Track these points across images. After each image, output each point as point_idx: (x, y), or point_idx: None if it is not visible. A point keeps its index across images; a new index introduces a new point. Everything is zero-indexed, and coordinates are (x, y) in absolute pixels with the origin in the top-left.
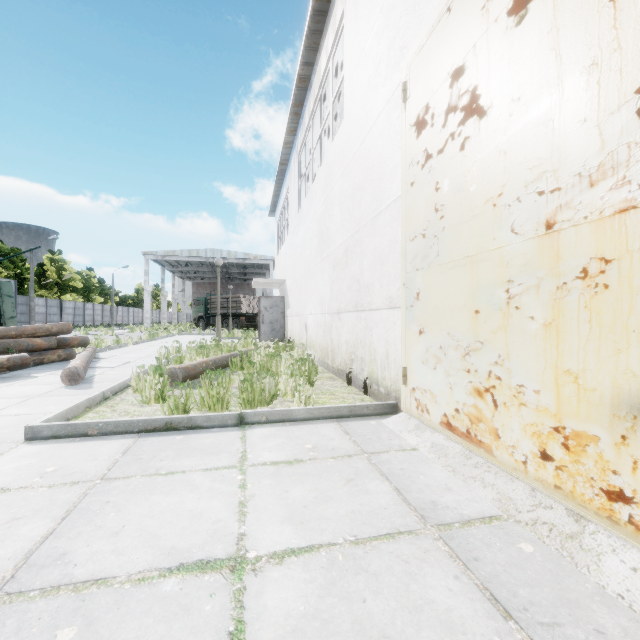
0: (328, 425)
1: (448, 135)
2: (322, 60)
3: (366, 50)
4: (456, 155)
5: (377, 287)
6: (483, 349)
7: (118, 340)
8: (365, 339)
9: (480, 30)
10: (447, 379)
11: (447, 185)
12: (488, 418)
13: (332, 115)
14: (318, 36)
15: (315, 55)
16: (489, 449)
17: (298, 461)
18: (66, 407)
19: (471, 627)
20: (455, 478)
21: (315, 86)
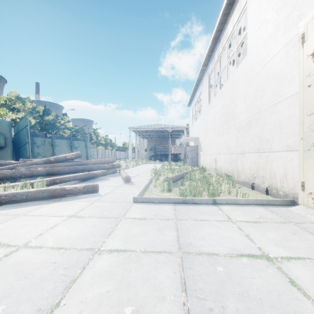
0: (258, 208)
1: None
2: (229, 27)
3: (267, 19)
4: None
5: (276, 140)
6: None
7: (127, 165)
8: (266, 167)
9: None
10: None
11: None
12: None
13: (236, 54)
14: (226, 16)
15: (223, 25)
16: None
17: (258, 222)
18: (139, 191)
19: None
20: None
21: (223, 41)
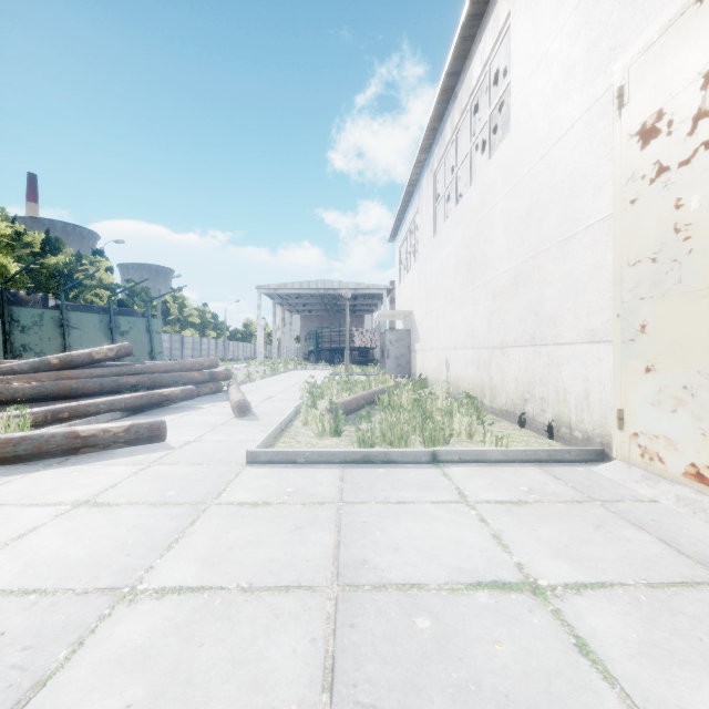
0: (529, 469)
1: (698, 144)
2: (474, 68)
3: (550, 53)
4: None
5: (569, 318)
6: None
7: (249, 375)
8: (548, 377)
9: None
10: (696, 424)
11: (696, 201)
12: None
13: (489, 128)
14: (469, 42)
15: (463, 63)
16: None
17: (524, 502)
18: (264, 436)
19: None
20: None
21: (462, 97)
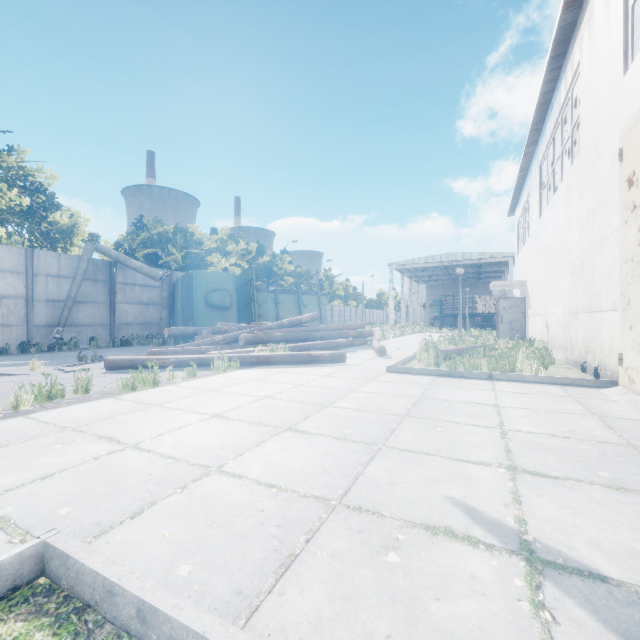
0: (552, 386)
1: None
2: (562, 90)
3: (597, 105)
4: None
5: (604, 294)
6: None
7: (383, 334)
8: (596, 335)
9: None
10: None
11: None
12: None
13: (571, 140)
14: (557, 70)
15: (555, 83)
16: None
17: (526, 393)
18: (395, 362)
19: (591, 427)
20: (632, 411)
21: (555, 109)
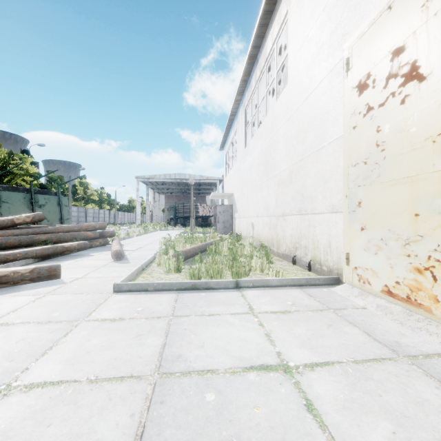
0: (294, 290)
1: (389, 94)
2: (268, 44)
3: (309, 36)
4: (396, 107)
5: (320, 198)
6: (423, 240)
7: (128, 233)
8: (308, 233)
9: (420, 21)
10: (388, 261)
11: (388, 128)
12: (427, 288)
13: (276, 81)
14: (265, 28)
15: (262, 41)
16: (428, 309)
17: (288, 312)
18: (128, 273)
19: None
20: (404, 328)
21: (261, 61)
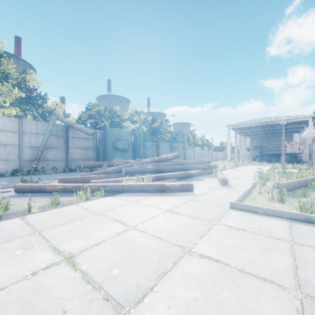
0: None
1: None
2: None
3: None
4: None
5: None
6: None
7: (224, 166)
8: None
9: None
10: None
11: None
12: None
13: None
14: None
15: None
16: None
17: None
18: (237, 196)
19: None
20: None
21: None
